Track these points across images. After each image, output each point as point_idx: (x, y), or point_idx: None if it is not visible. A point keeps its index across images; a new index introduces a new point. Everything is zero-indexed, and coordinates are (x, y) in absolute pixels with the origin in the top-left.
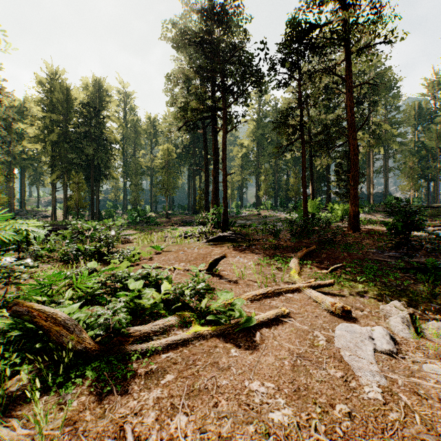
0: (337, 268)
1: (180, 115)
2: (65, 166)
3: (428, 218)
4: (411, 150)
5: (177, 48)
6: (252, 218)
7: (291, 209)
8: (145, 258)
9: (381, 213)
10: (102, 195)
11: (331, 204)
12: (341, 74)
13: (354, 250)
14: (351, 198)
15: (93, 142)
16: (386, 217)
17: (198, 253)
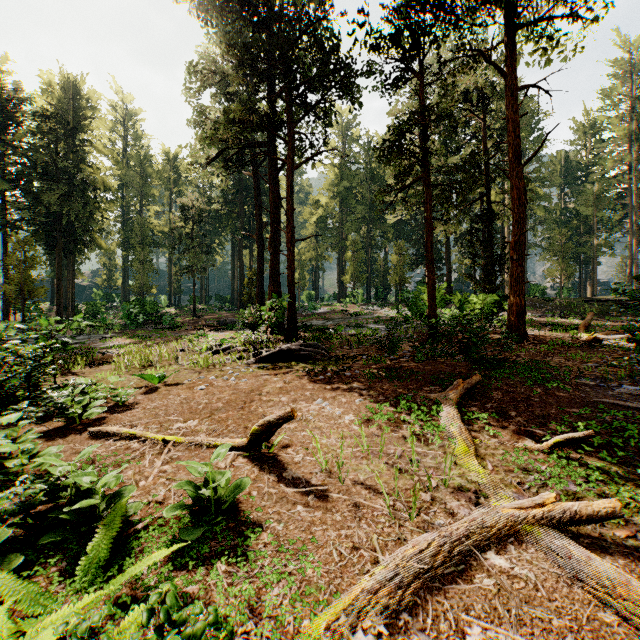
0: (569, 439)
1: (211, 135)
2: (3, 223)
3: (598, 317)
4: (558, 220)
5: (206, 16)
6: (334, 316)
7: (392, 303)
8: (115, 403)
9: (529, 309)
10: (83, 277)
11: (458, 295)
12: (477, 87)
13: (554, 382)
14: (513, 281)
15: (59, 184)
16: (538, 315)
17: (235, 388)
